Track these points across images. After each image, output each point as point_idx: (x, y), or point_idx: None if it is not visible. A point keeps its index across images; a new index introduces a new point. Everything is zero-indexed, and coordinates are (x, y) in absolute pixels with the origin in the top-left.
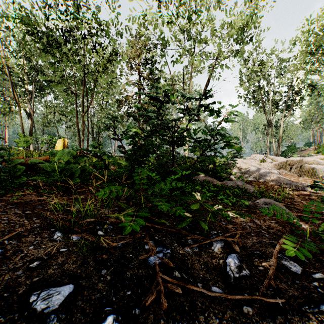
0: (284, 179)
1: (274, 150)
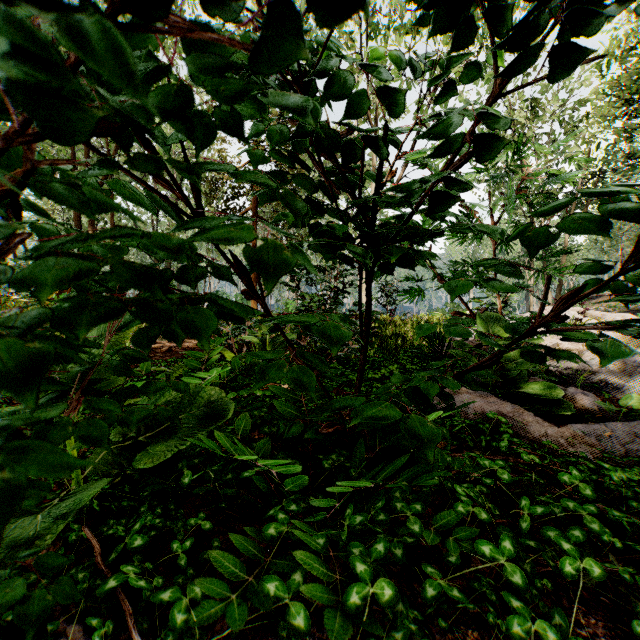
0: None
1: (549, 297)
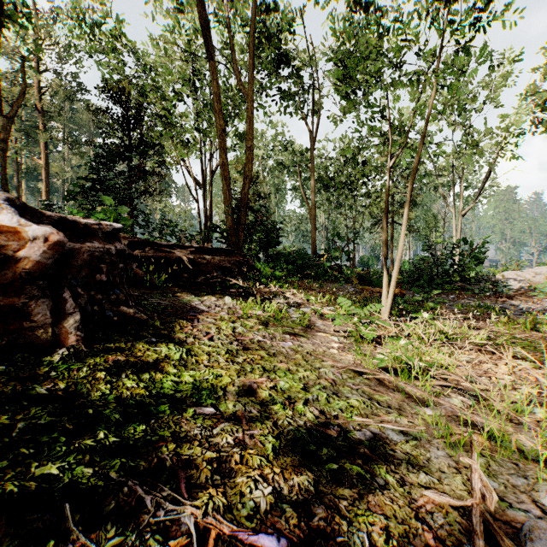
0: (525, 286)
1: None
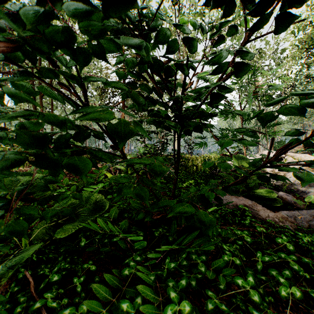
0: None
1: (268, 146)
